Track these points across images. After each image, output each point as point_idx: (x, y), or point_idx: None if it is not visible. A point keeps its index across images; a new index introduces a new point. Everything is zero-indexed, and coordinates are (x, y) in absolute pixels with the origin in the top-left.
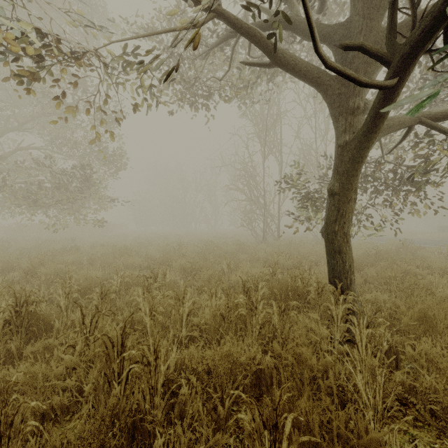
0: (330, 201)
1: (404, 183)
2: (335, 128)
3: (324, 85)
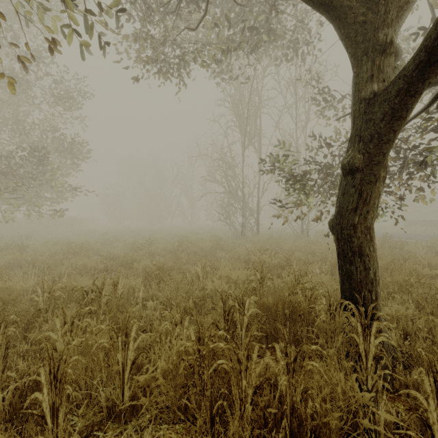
0: (347, 182)
1: (399, 172)
2: (356, 75)
3: (343, 6)
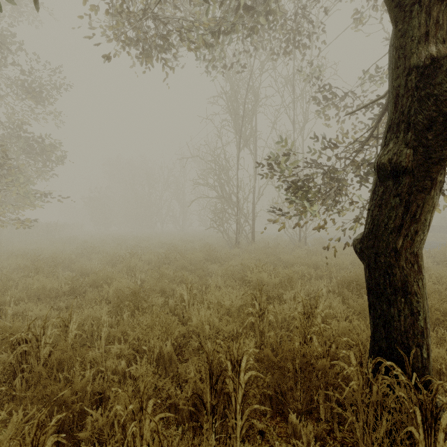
0: (385, 189)
1: None
2: (401, 34)
3: None
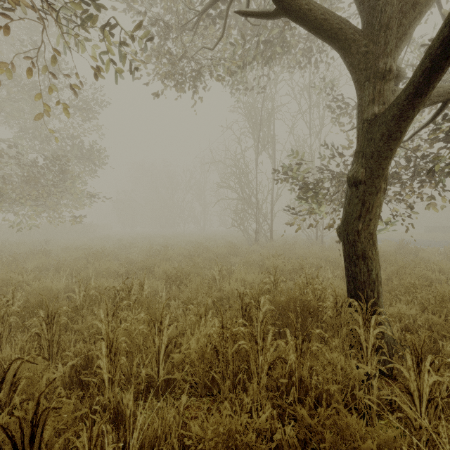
0: (352, 193)
1: (411, 179)
2: (359, 98)
3: (347, 39)
